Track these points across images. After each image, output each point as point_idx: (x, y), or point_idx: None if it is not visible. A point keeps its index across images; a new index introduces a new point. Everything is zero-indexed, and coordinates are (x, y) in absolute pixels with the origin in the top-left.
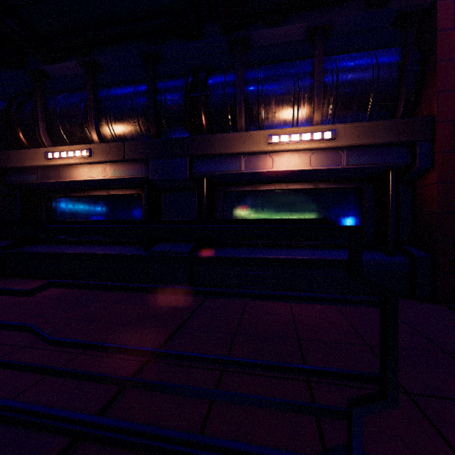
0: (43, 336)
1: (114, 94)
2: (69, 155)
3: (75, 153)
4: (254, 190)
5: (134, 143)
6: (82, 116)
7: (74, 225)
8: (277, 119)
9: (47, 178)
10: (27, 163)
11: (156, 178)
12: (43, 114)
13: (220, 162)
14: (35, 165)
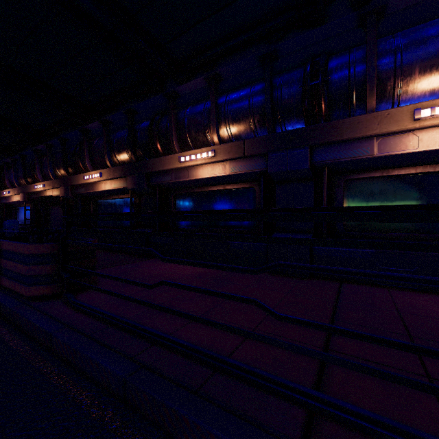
0: (269, 311)
1: (232, 99)
2: (197, 157)
3: (202, 155)
4: (385, 175)
5: (253, 140)
6: (204, 123)
7: (305, 211)
8: (420, 90)
9: (179, 178)
10: (165, 167)
11: (275, 170)
12: (175, 126)
13: (346, 148)
14: (171, 168)
